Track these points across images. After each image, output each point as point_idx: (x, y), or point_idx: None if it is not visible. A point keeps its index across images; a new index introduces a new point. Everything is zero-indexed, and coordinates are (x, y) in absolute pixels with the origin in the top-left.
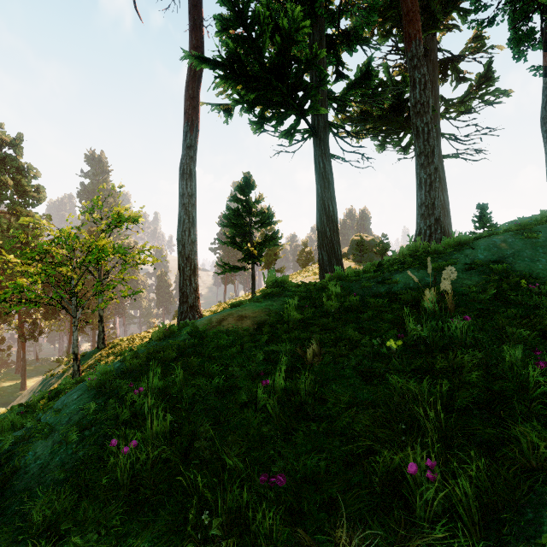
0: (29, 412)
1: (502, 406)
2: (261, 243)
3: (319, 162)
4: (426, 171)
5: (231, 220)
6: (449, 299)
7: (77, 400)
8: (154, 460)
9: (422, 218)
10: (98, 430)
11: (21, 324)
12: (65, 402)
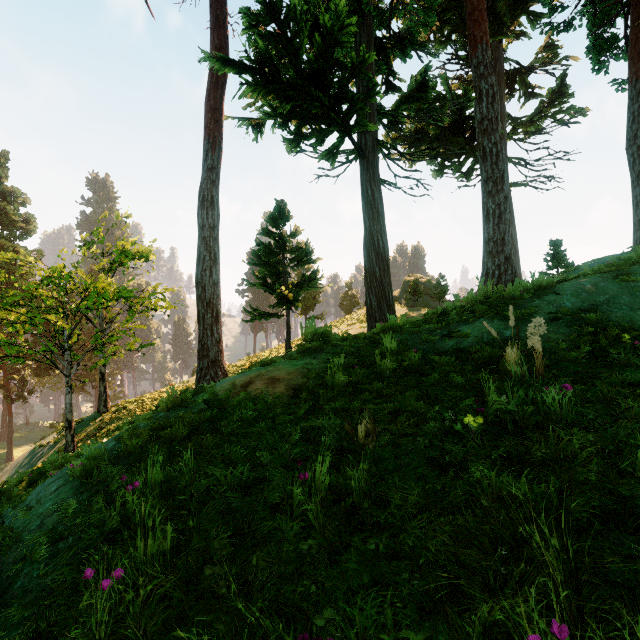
0: (2, 501)
1: (636, 519)
2: (298, 285)
3: (366, 189)
4: (494, 200)
5: (261, 257)
6: (537, 359)
7: (55, 494)
8: (147, 594)
9: (490, 256)
10: (77, 541)
11: (7, 382)
12: (40, 494)
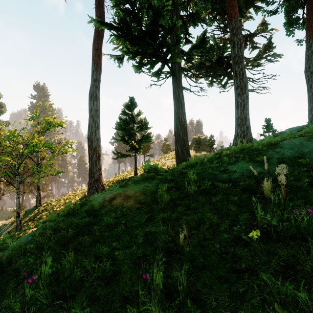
0: None
1: None
2: (140, 140)
3: (175, 91)
4: (241, 98)
5: (121, 126)
6: (281, 188)
7: None
8: None
9: (239, 126)
10: None
11: None
12: None
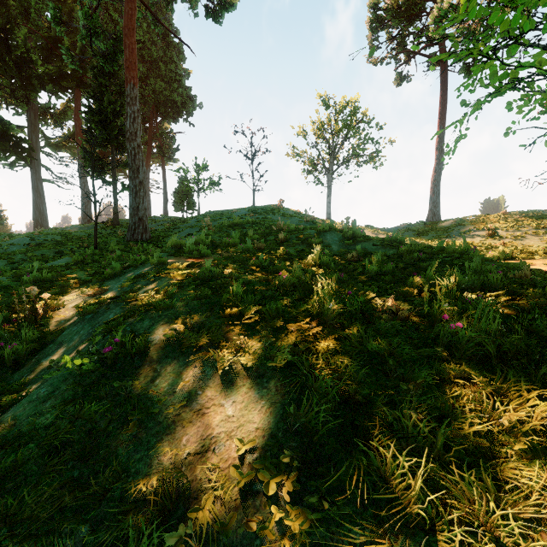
0: None
1: None
2: None
3: (34, 183)
4: (84, 201)
5: None
6: None
7: None
8: None
9: (83, 219)
10: None
11: None
12: None
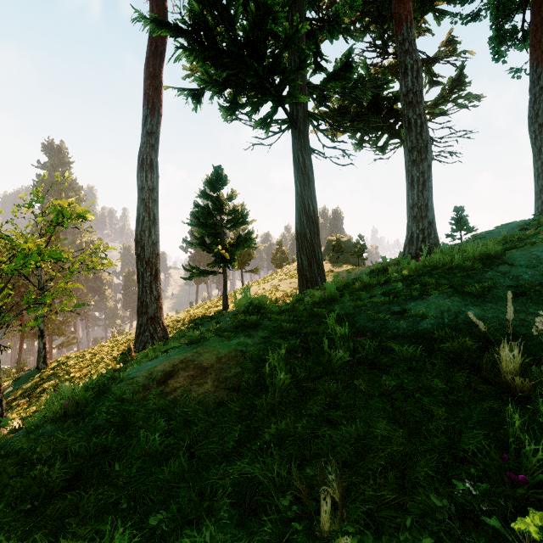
0: None
1: None
2: (234, 244)
3: (298, 157)
4: (418, 168)
5: (199, 218)
6: None
7: None
8: None
9: (414, 221)
10: None
11: None
12: None
